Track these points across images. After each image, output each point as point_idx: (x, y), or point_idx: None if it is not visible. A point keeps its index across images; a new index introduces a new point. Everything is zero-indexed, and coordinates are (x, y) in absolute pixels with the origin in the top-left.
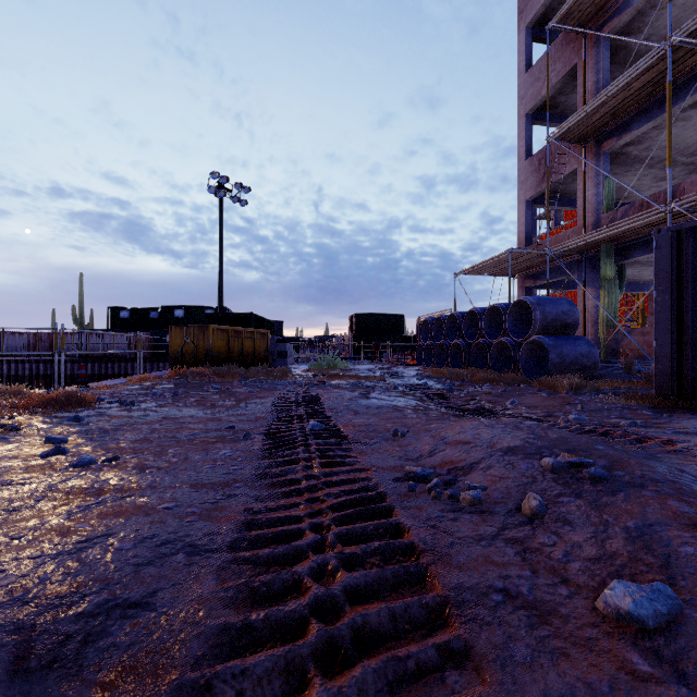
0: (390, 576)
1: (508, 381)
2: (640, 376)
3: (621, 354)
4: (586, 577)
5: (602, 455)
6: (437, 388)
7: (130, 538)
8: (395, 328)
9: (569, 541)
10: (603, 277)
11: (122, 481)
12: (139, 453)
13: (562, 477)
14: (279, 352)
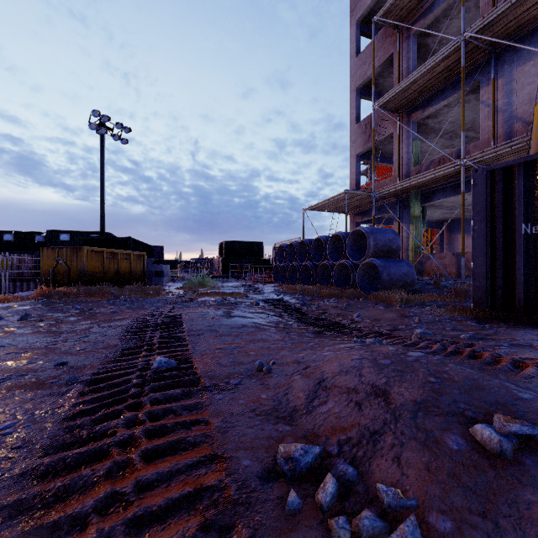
0: None
1: (349, 296)
2: (447, 290)
3: (425, 273)
4: None
5: None
6: (292, 302)
7: None
8: (256, 253)
9: None
10: (413, 215)
11: None
12: None
13: (520, 466)
14: (156, 272)
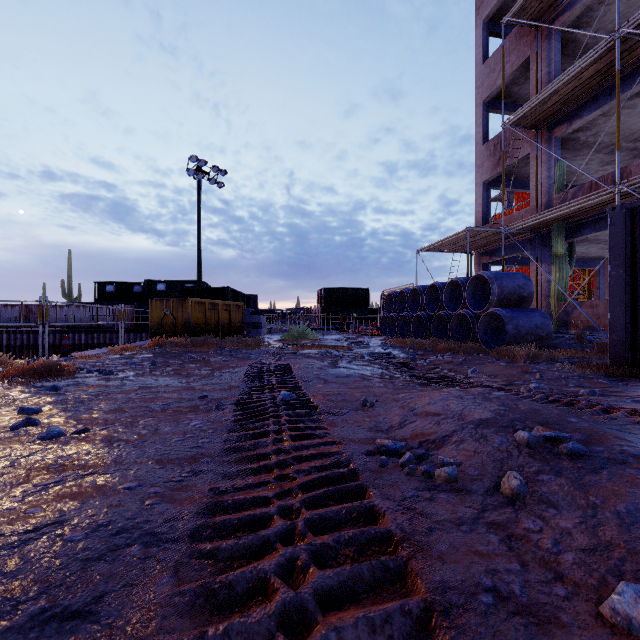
0: (366, 574)
1: (467, 351)
2: (592, 346)
3: (571, 325)
4: (583, 573)
5: (577, 428)
6: (401, 357)
7: (82, 526)
8: (361, 301)
9: (556, 527)
10: (555, 253)
11: (87, 456)
12: (110, 424)
13: (538, 452)
14: (253, 323)
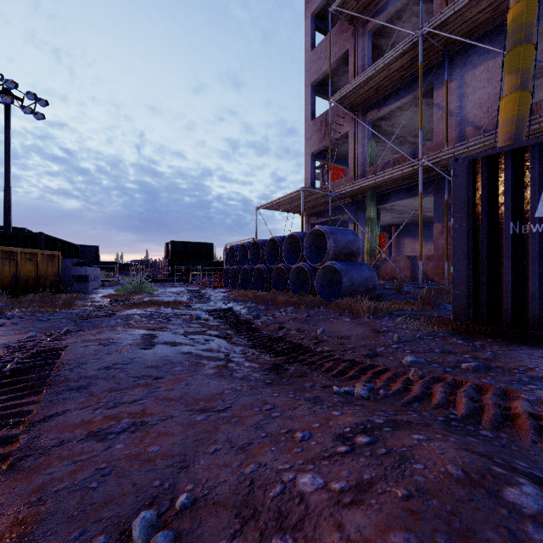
0: None
1: (308, 304)
2: (410, 296)
3: (380, 277)
4: None
5: None
6: (243, 313)
7: None
8: (207, 254)
9: None
10: (368, 216)
11: None
12: None
13: None
14: (78, 276)
